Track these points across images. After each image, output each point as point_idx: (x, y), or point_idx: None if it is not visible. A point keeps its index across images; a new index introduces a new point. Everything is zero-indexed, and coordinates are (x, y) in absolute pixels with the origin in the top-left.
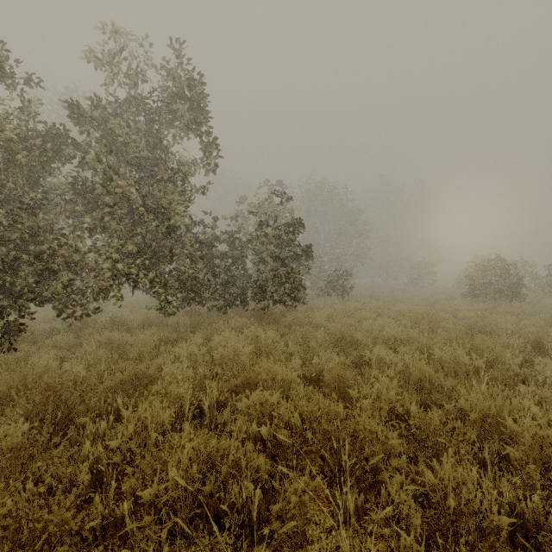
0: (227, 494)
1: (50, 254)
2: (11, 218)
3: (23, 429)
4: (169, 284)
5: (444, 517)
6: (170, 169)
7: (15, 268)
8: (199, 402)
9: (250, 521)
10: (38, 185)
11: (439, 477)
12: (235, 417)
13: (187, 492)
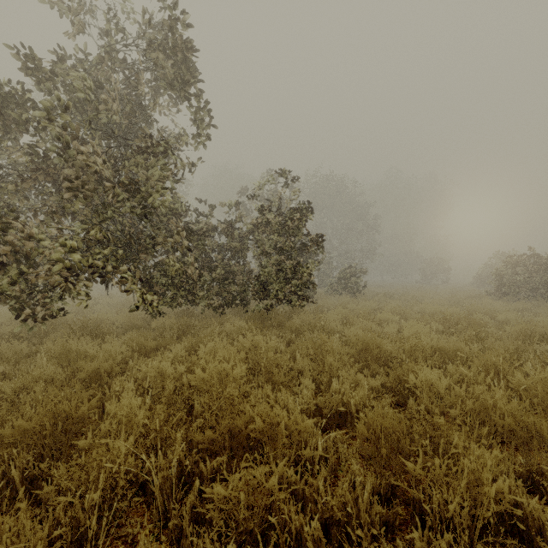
0: None
1: (2, 243)
2: None
3: None
4: (154, 280)
5: None
6: (148, 136)
7: None
8: (145, 477)
9: None
10: None
11: None
12: (204, 511)
13: None
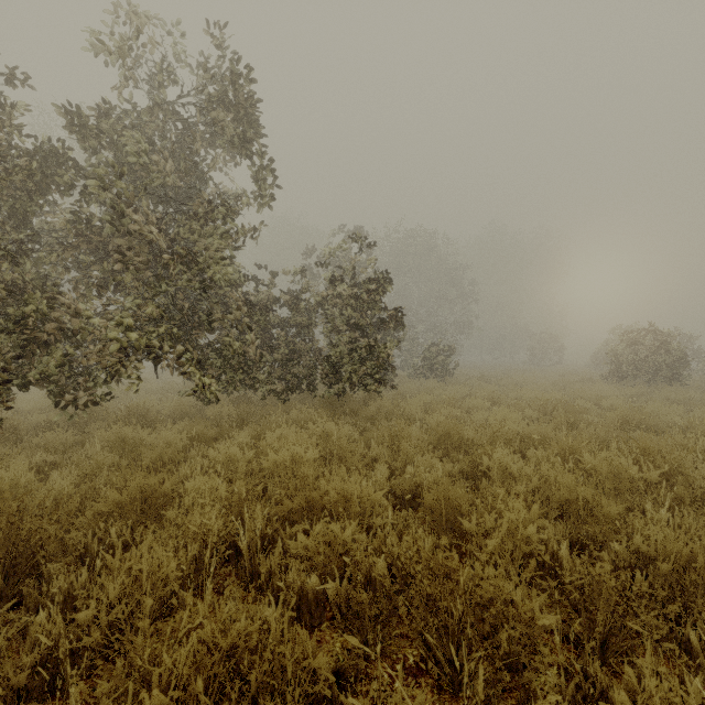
0: None
1: (41, 320)
2: None
3: None
4: (208, 361)
5: None
6: (207, 201)
7: None
8: (234, 538)
9: None
10: (26, 224)
11: (640, 702)
12: (288, 562)
13: None
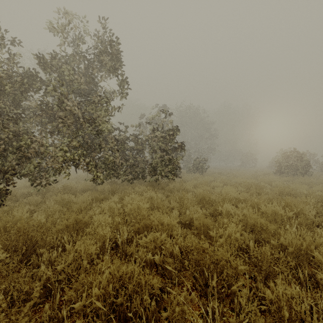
0: (132, 304)
1: (26, 147)
2: (1, 125)
3: (2, 257)
4: (98, 165)
5: (278, 321)
6: (99, 96)
7: (4, 155)
8: (115, 239)
9: (148, 322)
10: (19, 105)
11: (275, 294)
12: (138, 248)
13: (106, 303)
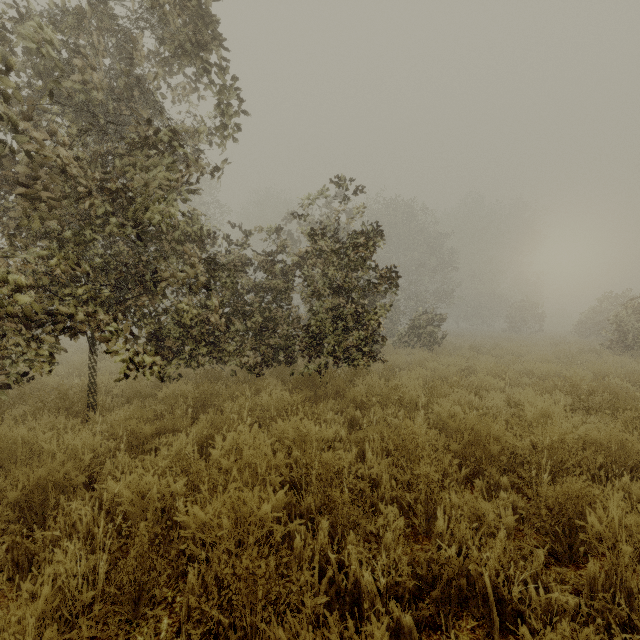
0: None
1: None
2: None
3: None
4: (163, 331)
5: None
6: (144, 120)
7: None
8: None
9: None
10: None
11: None
12: None
13: None
